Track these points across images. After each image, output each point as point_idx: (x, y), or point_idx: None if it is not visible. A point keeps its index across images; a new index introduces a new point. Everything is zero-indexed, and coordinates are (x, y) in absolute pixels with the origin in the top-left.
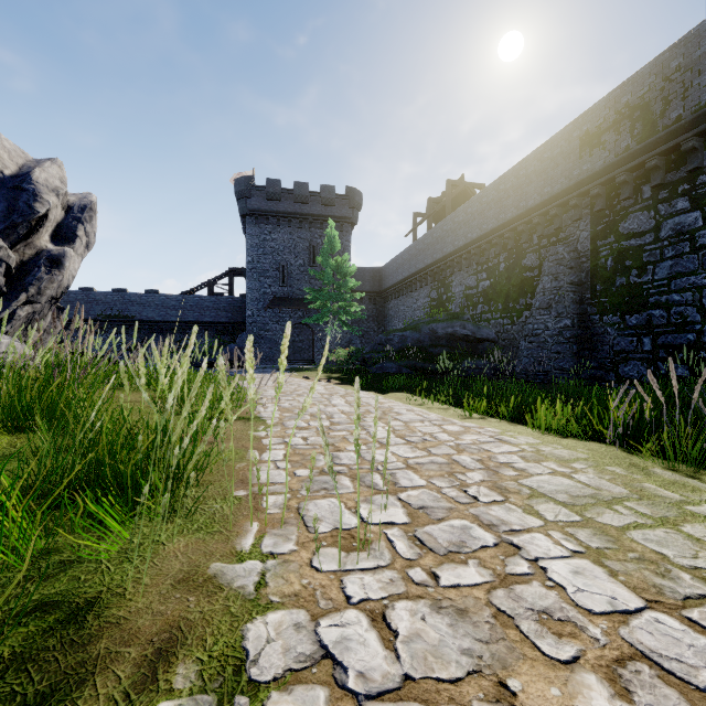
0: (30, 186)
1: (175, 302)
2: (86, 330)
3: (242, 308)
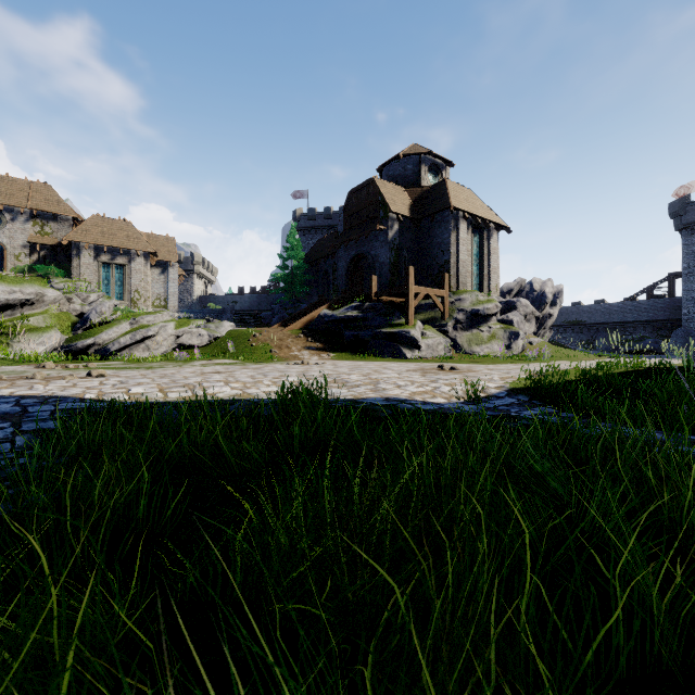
0: (544, 295)
1: (616, 308)
2: (555, 332)
3: (680, 306)
